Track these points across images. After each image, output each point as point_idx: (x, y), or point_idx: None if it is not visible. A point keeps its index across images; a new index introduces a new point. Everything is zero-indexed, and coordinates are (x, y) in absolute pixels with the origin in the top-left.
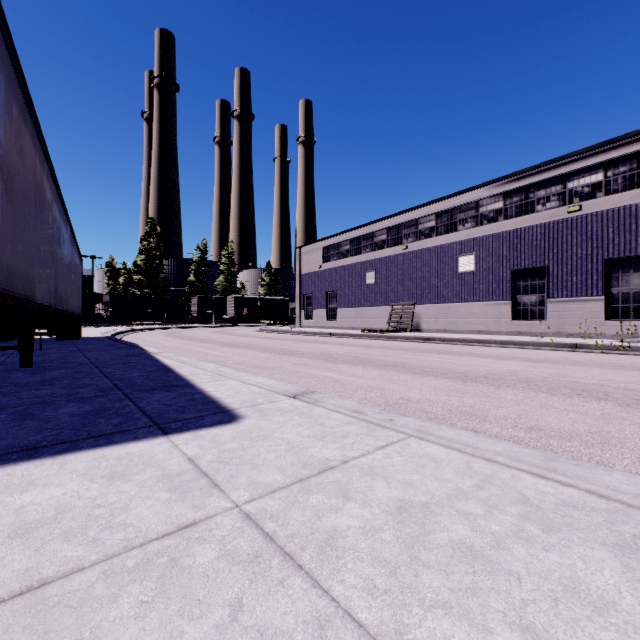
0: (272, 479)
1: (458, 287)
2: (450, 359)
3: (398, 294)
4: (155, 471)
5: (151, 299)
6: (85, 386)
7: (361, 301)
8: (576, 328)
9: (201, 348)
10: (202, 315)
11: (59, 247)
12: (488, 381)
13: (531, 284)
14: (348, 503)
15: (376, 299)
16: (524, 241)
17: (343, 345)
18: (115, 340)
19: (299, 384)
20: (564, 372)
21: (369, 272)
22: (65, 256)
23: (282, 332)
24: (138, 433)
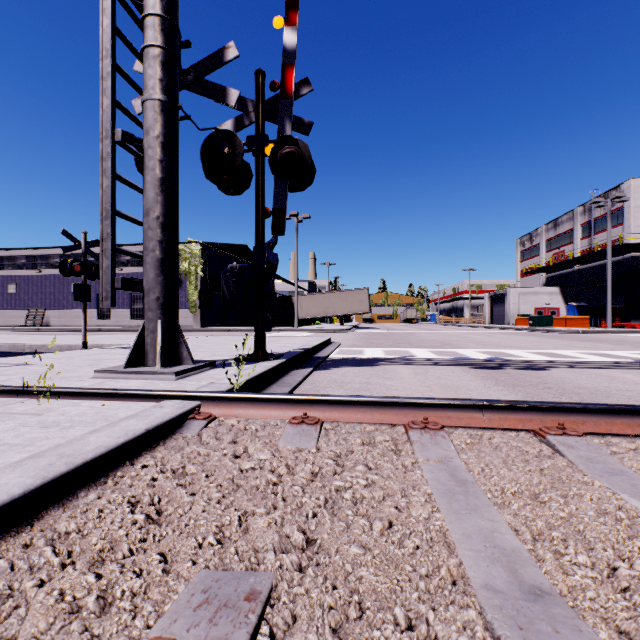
0: None
1: (72, 300)
2: None
3: (35, 302)
4: None
5: None
6: None
7: (4, 305)
8: (122, 323)
9: None
10: None
11: None
12: None
13: None
14: None
15: (17, 304)
16: None
17: None
18: None
19: None
20: None
21: (11, 284)
22: None
23: None
24: None
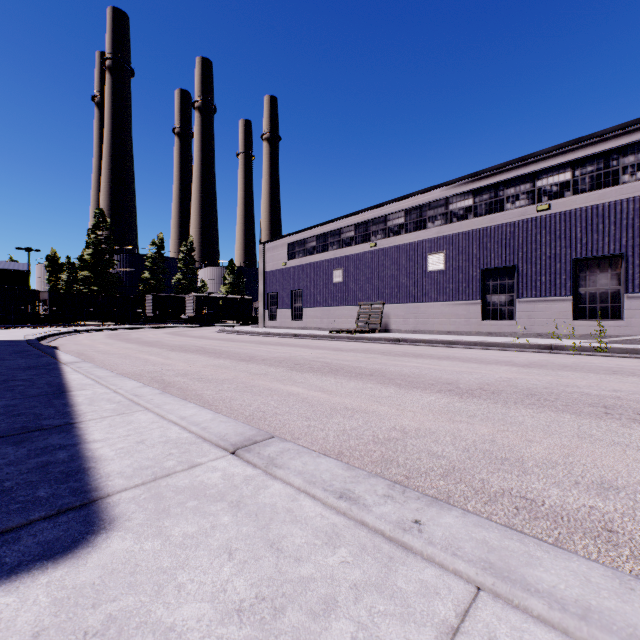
0: None
1: (428, 286)
2: (431, 364)
3: (366, 293)
4: None
5: (99, 297)
6: None
7: (328, 300)
8: (545, 328)
9: (143, 353)
10: (158, 315)
11: None
12: (488, 395)
13: (501, 284)
14: None
15: (344, 298)
16: (494, 240)
17: (310, 348)
18: (32, 345)
19: (253, 407)
20: (562, 380)
21: (336, 270)
22: None
23: (244, 333)
24: None
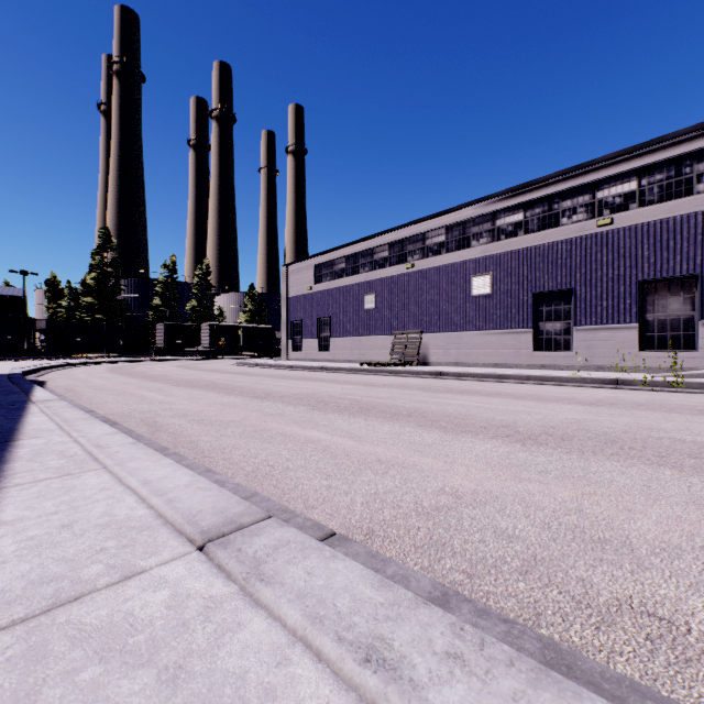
0: None
1: (472, 313)
2: (479, 402)
3: (402, 321)
4: None
5: (103, 326)
6: None
7: (359, 329)
8: (607, 360)
9: (142, 389)
10: (170, 346)
11: None
12: (557, 442)
13: (555, 309)
14: None
15: (376, 327)
16: (548, 259)
17: (337, 383)
18: (11, 379)
19: (259, 459)
20: (642, 421)
21: (368, 295)
22: None
23: (264, 366)
24: None
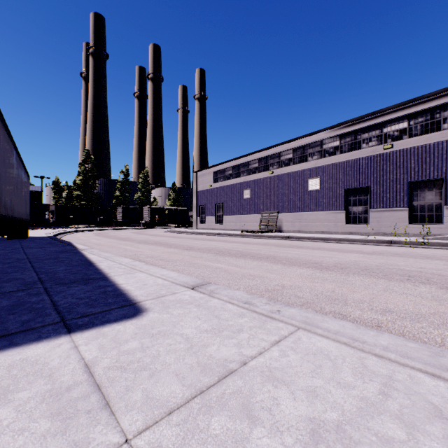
0: (170, 392)
1: (308, 201)
2: (306, 252)
3: (266, 205)
4: (43, 385)
5: (87, 208)
6: (12, 280)
7: (240, 210)
8: (389, 229)
9: (122, 245)
10: (125, 220)
11: (3, 165)
12: (338, 269)
13: (358, 199)
14: (255, 428)
15: (251, 209)
16: (354, 169)
17: (228, 242)
18: (54, 239)
19: (196, 274)
20: (390, 261)
21: (246, 190)
22: (10, 173)
23: (183, 232)
24: (42, 332)
